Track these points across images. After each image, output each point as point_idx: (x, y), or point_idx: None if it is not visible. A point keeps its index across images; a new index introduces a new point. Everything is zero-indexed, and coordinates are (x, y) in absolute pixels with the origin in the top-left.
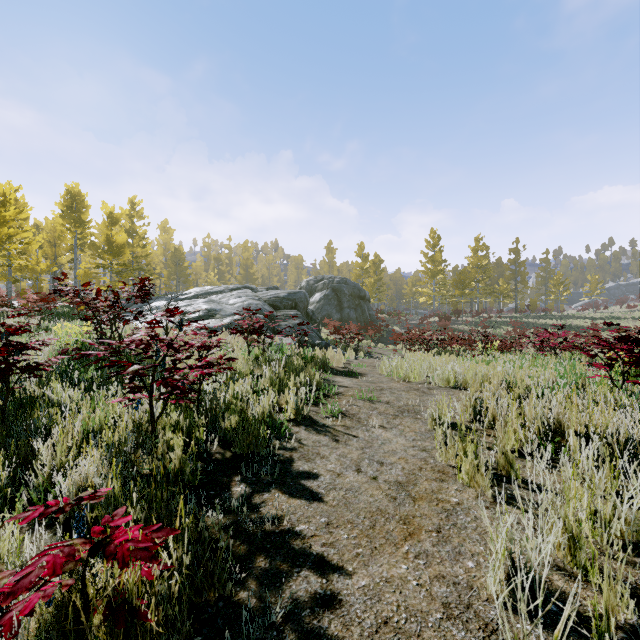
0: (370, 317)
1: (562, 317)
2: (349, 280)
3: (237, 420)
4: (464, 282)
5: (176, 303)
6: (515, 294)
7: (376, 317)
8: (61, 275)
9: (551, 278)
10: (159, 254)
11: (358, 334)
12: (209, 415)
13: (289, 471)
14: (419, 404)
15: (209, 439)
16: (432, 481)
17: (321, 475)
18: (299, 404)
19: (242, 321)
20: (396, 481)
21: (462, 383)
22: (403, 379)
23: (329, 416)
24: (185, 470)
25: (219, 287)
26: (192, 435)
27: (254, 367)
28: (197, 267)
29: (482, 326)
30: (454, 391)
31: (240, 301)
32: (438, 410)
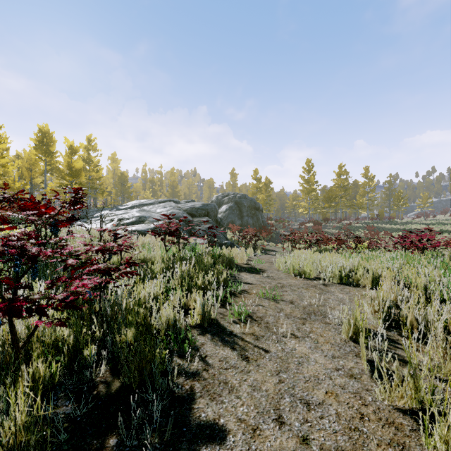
0: (263, 223)
1: (403, 223)
2: (247, 196)
3: (134, 334)
4: (331, 197)
5: (116, 212)
6: (367, 206)
7: (267, 223)
8: (2, 185)
9: (393, 195)
10: (109, 177)
11: (255, 235)
12: (104, 327)
13: (187, 422)
14: (322, 304)
15: (94, 364)
16: (389, 448)
17: (230, 432)
18: (206, 308)
19: (160, 225)
20: (337, 448)
21: (353, 280)
22: (299, 275)
23: (236, 320)
24: (29, 439)
25: (150, 200)
26: (79, 354)
27: (169, 265)
28: (137, 187)
29: (345, 229)
30: (348, 288)
31: (165, 210)
32: (355, 319)
